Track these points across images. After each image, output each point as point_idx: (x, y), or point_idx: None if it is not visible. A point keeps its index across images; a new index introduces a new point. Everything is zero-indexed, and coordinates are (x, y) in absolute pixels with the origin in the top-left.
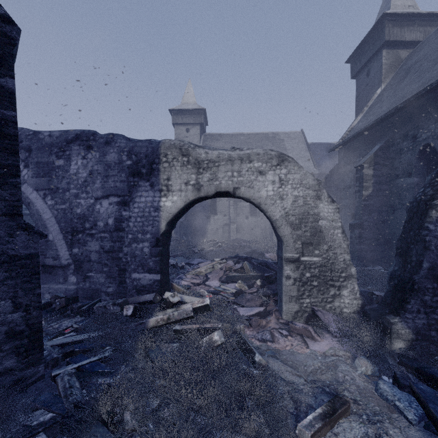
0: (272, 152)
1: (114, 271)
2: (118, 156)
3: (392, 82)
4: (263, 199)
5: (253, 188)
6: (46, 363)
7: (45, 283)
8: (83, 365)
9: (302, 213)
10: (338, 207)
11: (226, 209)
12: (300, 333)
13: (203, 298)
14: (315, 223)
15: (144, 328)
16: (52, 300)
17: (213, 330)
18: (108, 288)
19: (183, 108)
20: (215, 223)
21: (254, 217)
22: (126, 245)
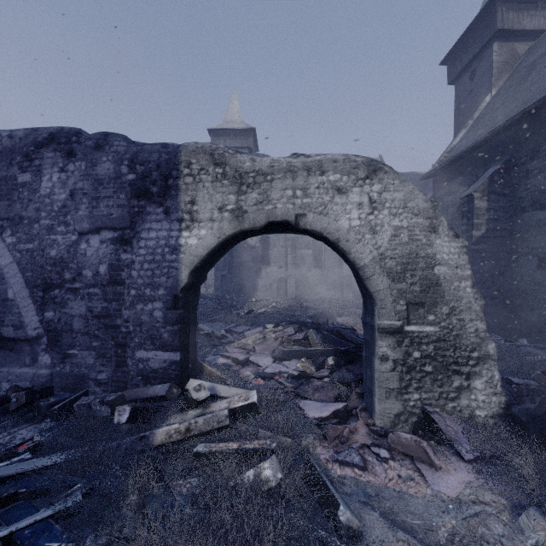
0: (357, 157)
1: (109, 347)
2: (115, 167)
3: (508, 84)
4: (344, 232)
5: (327, 215)
6: None
7: (3, 365)
8: (20, 531)
9: (406, 255)
10: (466, 245)
11: (282, 259)
12: (409, 454)
13: (248, 387)
14: (428, 271)
15: (147, 447)
16: (9, 393)
17: (262, 453)
18: (99, 373)
19: (225, 127)
20: (267, 277)
21: (319, 270)
22: (127, 306)
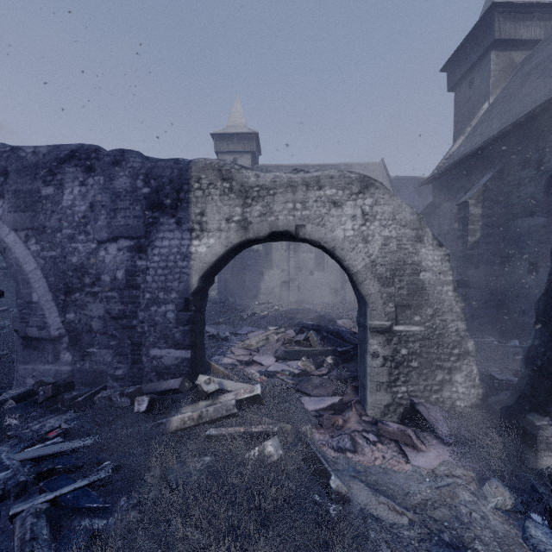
0: (351, 174)
1: (125, 345)
2: (131, 181)
3: (504, 93)
4: (339, 242)
5: (324, 226)
6: (5, 492)
7: (27, 363)
8: (63, 495)
9: (395, 262)
10: (448, 253)
11: (284, 262)
12: (395, 438)
13: (253, 383)
14: (414, 276)
15: (164, 432)
16: (35, 388)
17: (265, 435)
18: (116, 370)
19: (228, 132)
20: (270, 280)
21: (321, 273)
22: (143, 308)
